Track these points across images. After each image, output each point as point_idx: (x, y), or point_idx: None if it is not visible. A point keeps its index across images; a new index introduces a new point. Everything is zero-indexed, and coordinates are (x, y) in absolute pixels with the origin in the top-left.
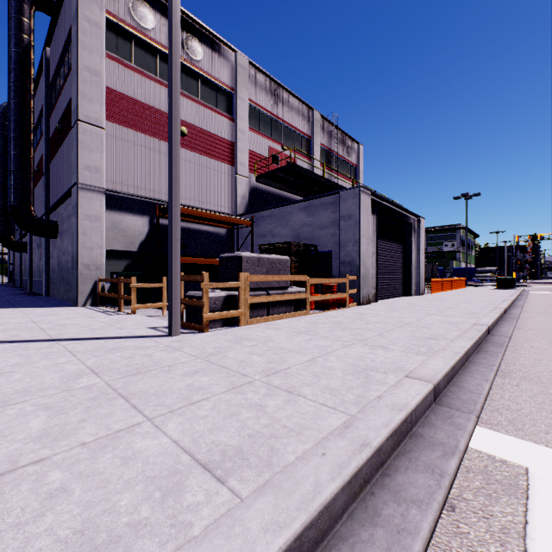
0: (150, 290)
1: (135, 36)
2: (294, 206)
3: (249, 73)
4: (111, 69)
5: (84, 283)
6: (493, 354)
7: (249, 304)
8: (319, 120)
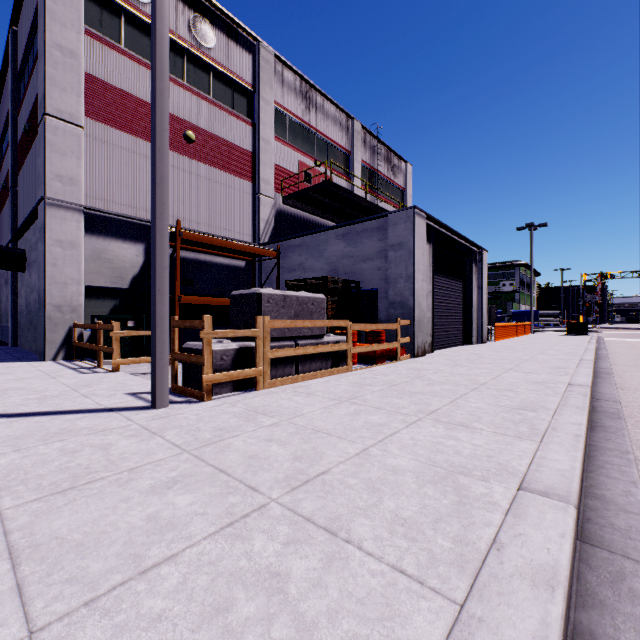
0: (146, 338)
1: (126, 11)
2: (330, 233)
3: (275, 69)
4: (93, 50)
5: (55, 330)
6: (615, 431)
7: (271, 359)
8: (360, 132)
